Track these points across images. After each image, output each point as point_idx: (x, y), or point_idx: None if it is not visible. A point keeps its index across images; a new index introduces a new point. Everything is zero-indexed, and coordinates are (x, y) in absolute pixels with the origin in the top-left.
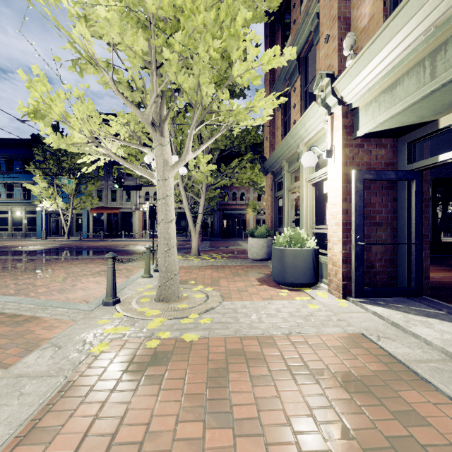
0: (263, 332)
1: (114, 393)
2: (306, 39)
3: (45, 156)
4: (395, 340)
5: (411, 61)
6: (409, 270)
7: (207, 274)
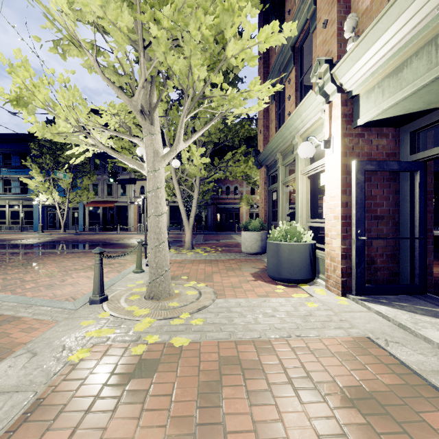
0: (259, 336)
1: (89, 415)
2: (301, 27)
3: (41, 150)
4: (405, 345)
5: (421, 40)
6: (412, 266)
7: (200, 268)
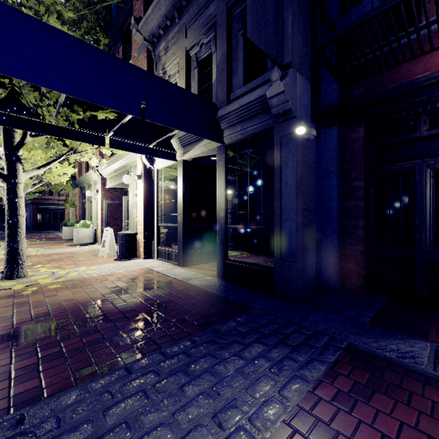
0: (63, 252)
1: None
2: None
3: None
4: None
5: (113, 174)
6: None
7: (33, 246)
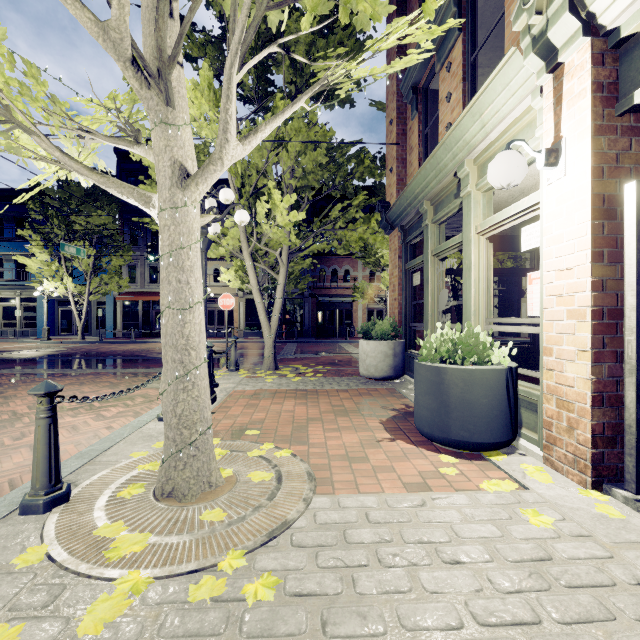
0: None
1: None
2: None
3: (46, 213)
4: None
5: None
6: None
7: (285, 410)
